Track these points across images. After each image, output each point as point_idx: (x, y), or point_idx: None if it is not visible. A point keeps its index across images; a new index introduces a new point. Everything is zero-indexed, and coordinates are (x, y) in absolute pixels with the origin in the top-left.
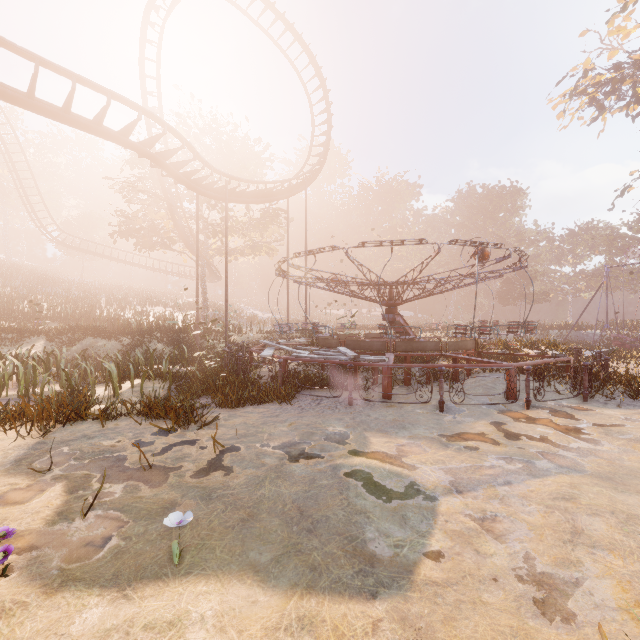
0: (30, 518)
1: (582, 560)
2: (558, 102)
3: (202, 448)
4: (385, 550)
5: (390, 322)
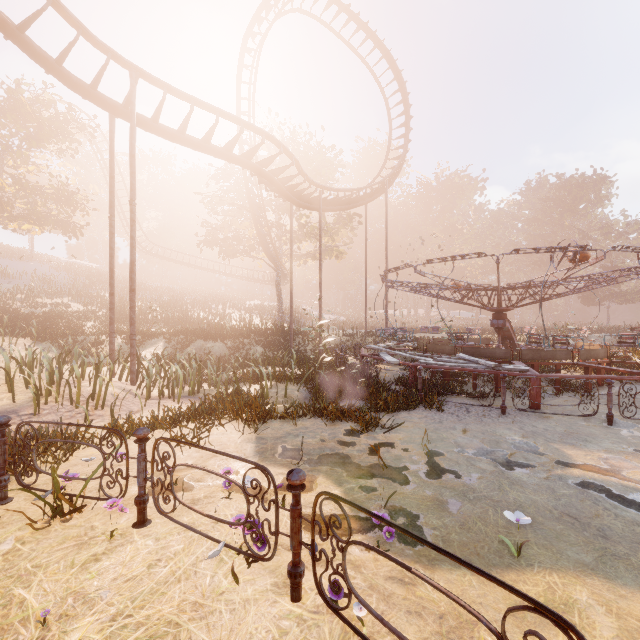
0: (333, 504)
1: None
2: None
3: (406, 451)
4: None
5: (499, 328)
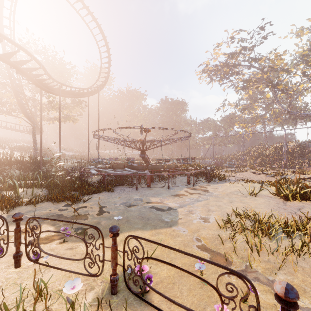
0: (48, 233)
1: (211, 214)
2: (198, 74)
3: (91, 208)
4: (169, 220)
5: (143, 157)
